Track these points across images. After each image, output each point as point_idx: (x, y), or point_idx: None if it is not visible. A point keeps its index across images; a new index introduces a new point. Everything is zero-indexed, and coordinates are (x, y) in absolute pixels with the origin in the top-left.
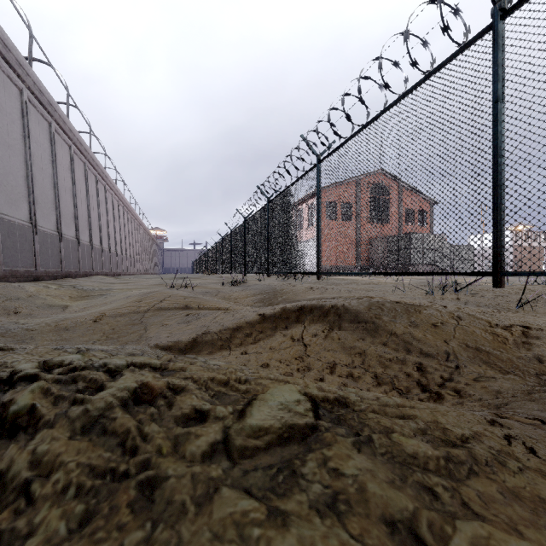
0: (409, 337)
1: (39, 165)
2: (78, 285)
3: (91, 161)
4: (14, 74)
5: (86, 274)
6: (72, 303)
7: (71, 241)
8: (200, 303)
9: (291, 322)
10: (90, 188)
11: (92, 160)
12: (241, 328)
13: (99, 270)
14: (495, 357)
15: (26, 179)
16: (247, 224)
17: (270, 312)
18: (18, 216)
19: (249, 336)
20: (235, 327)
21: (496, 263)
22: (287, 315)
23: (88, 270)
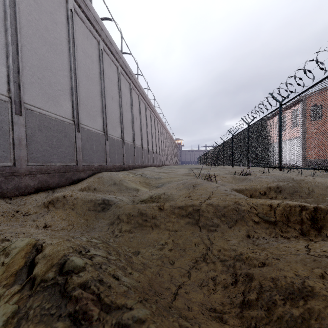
0: None
1: (125, 107)
2: (143, 173)
3: (148, 103)
4: (114, 59)
5: (146, 166)
6: (141, 187)
7: (139, 148)
8: (245, 201)
9: None
10: (147, 118)
11: (148, 102)
12: None
13: (151, 164)
14: None
15: (120, 115)
16: (251, 128)
17: None
18: (116, 135)
19: None
20: None
21: None
22: None
23: (146, 163)
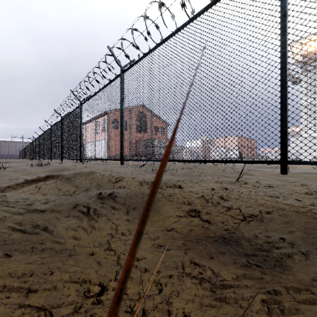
0: (80, 183)
1: None
2: None
3: None
4: None
5: None
6: None
7: None
8: None
9: (40, 181)
10: None
11: None
12: (11, 185)
13: None
14: (101, 186)
15: None
16: (52, 130)
17: (30, 177)
18: None
19: (15, 188)
20: (8, 185)
21: (121, 156)
22: (40, 178)
23: None
